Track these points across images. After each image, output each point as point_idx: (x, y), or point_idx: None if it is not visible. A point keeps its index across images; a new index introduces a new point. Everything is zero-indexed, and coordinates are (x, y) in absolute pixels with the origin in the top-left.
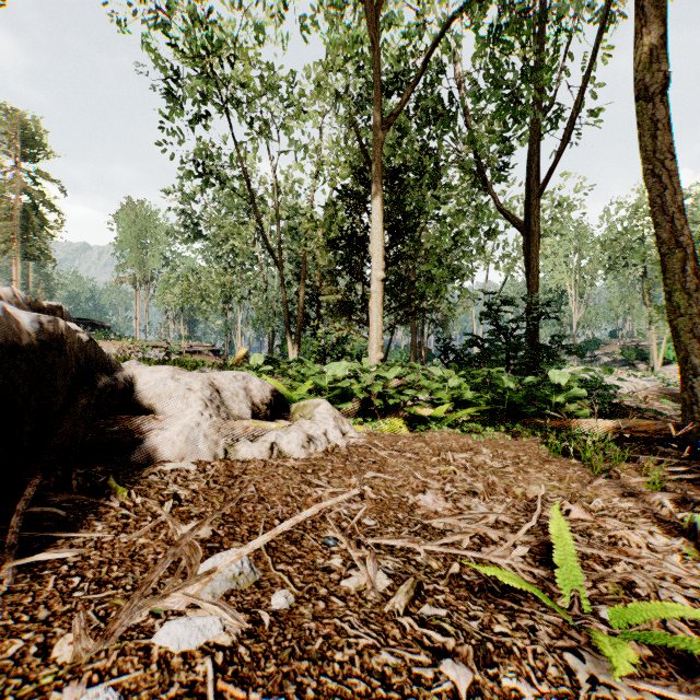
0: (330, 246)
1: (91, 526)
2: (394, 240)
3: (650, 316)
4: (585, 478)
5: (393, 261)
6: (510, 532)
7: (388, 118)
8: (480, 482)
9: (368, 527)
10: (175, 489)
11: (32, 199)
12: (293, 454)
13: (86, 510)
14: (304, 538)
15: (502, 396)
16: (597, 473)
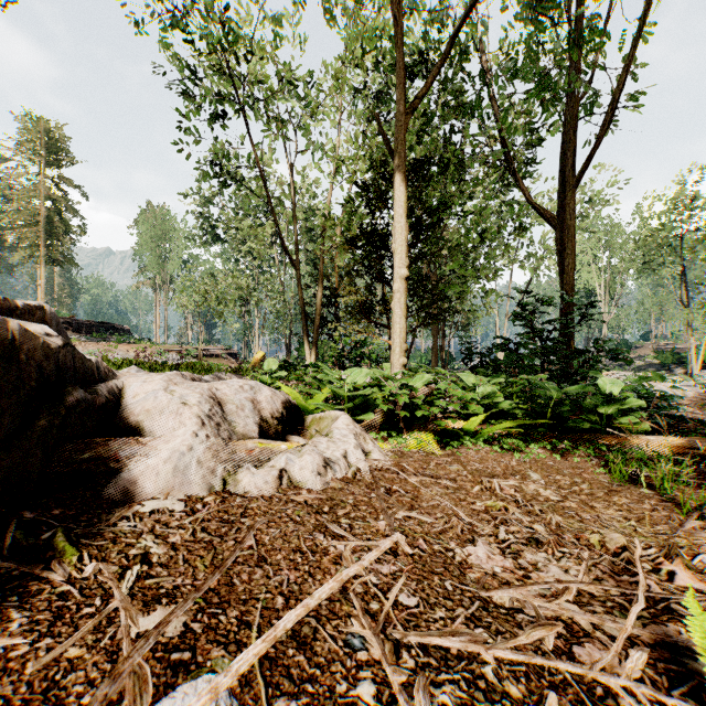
0: (349, 244)
1: (5, 622)
2: (416, 236)
3: (687, 317)
4: (670, 517)
5: (415, 259)
6: (603, 613)
7: (412, 102)
8: (541, 525)
9: (407, 609)
10: (148, 544)
11: (55, 205)
12: (307, 483)
13: (10, 588)
14: (317, 636)
15: (544, 407)
16: (681, 508)
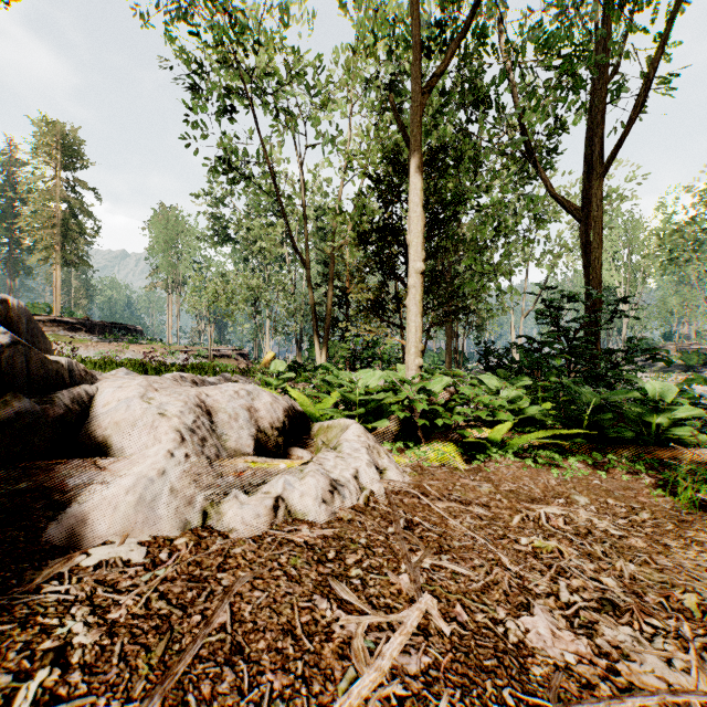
0: (360, 240)
1: None
2: (432, 230)
3: None
4: None
5: (431, 254)
6: None
7: (429, 82)
8: (610, 576)
9: None
10: (74, 626)
11: (70, 207)
12: (309, 514)
13: None
14: None
15: (581, 415)
16: None
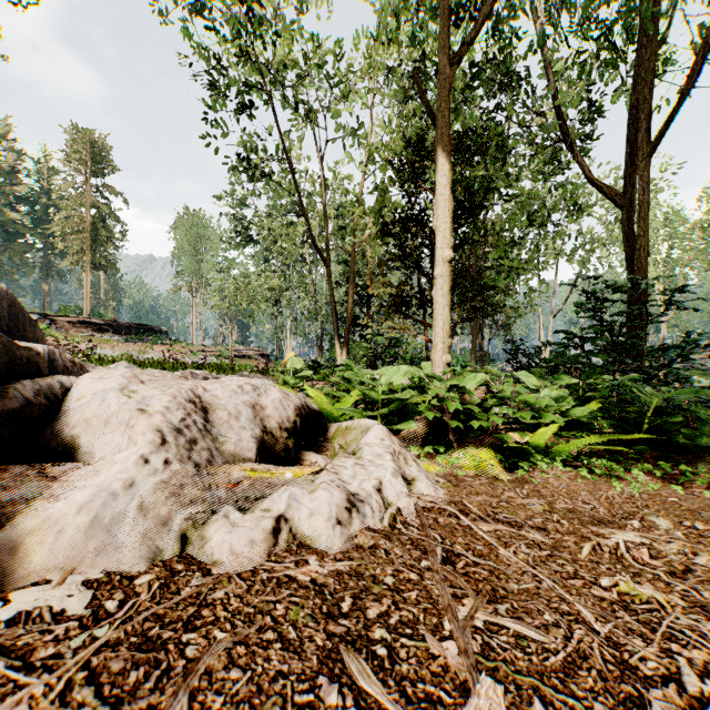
0: (382, 232)
1: None
2: (459, 219)
3: None
4: None
5: (458, 245)
6: None
7: (458, 52)
8: None
9: None
10: None
11: (99, 212)
12: (319, 538)
13: None
14: None
15: (641, 417)
16: None
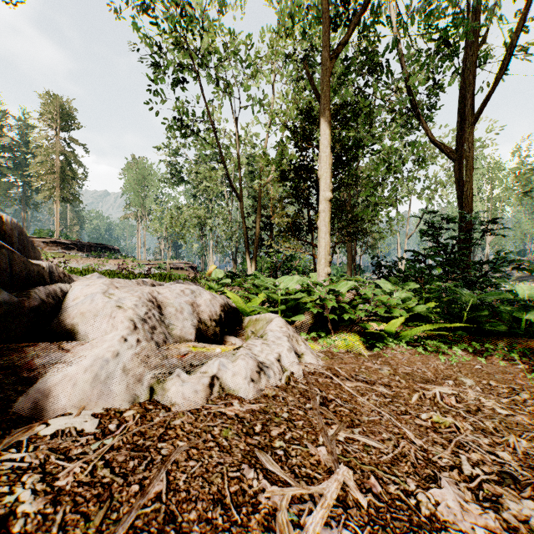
0: (281, 177)
1: None
2: (337, 169)
3: None
4: None
5: (336, 187)
6: None
7: (336, 50)
8: (505, 451)
9: None
10: (22, 494)
11: (66, 158)
12: (239, 390)
13: None
14: None
15: (461, 312)
16: None
